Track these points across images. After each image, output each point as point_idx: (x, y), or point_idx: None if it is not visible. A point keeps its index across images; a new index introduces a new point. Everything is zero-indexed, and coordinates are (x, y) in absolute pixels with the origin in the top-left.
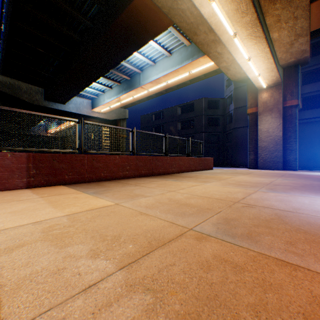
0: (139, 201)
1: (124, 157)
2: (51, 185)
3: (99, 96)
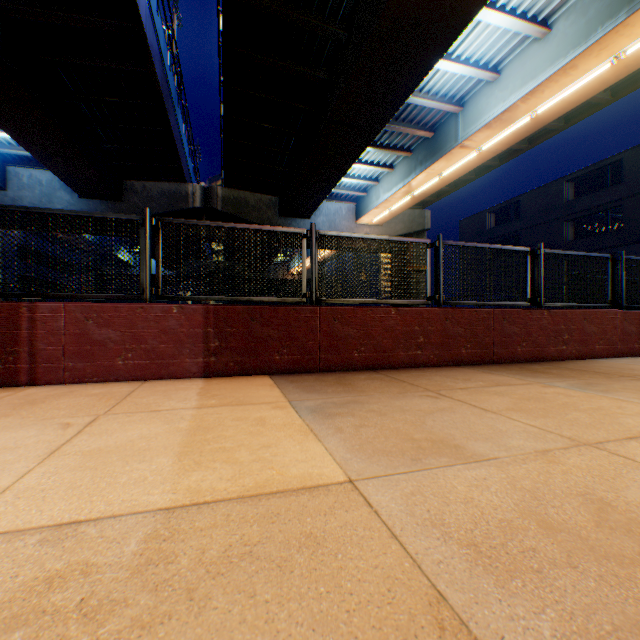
0: (438, 487)
1: (410, 312)
2: (247, 374)
3: (369, 192)
